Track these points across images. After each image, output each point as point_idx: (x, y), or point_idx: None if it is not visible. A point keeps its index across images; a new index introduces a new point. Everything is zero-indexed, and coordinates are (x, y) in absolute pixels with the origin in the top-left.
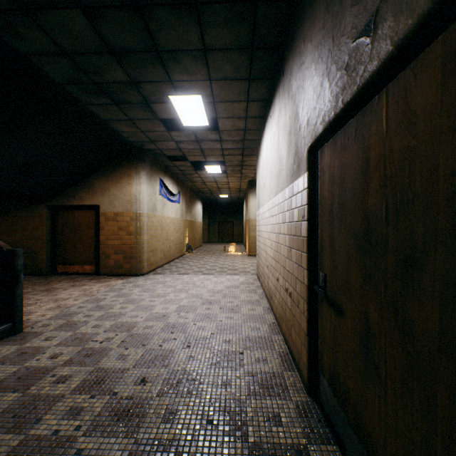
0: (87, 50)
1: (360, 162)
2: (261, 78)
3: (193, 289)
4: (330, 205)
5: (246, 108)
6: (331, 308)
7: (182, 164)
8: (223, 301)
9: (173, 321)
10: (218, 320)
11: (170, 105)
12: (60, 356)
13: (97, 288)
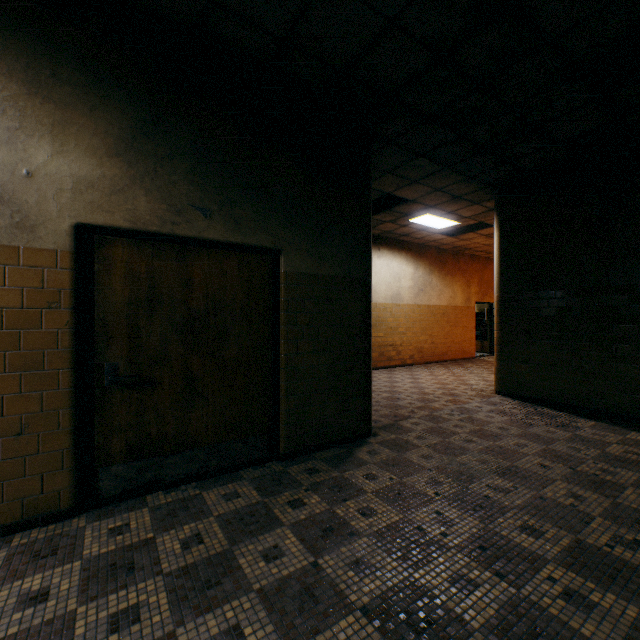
0: None
1: (184, 278)
2: None
3: None
4: (132, 298)
5: None
6: (134, 389)
7: None
8: None
9: None
10: None
11: None
12: None
13: None
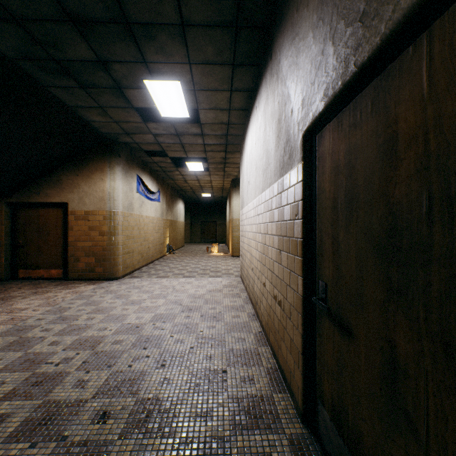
0: (42, 16)
1: (381, 141)
2: (246, 63)
3: (172, 294)
4: (334, 200)
5: (229, 99)
6: (335, 326)
7: (161, 160)
8: (204, 307)
9: (147, 334)
10: (198, 331)
11: (146, 92)
12: (1, 386)
13: (63, 296)
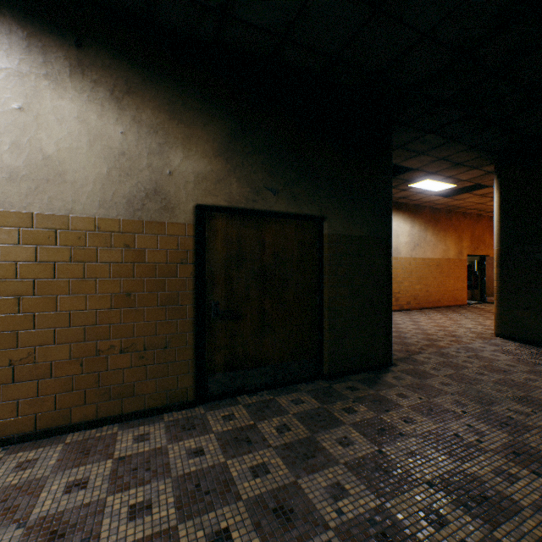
0: None
1: (259, 240)
2: None
3: None
4: (227, 255)
5: None
6: (228, 320)
7: None
8: None
9: None
10: None
11: None
12: None
13: None
